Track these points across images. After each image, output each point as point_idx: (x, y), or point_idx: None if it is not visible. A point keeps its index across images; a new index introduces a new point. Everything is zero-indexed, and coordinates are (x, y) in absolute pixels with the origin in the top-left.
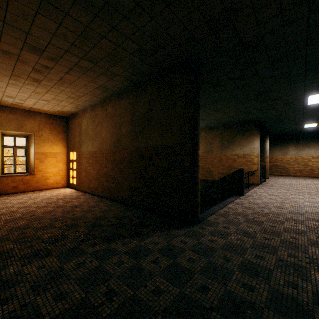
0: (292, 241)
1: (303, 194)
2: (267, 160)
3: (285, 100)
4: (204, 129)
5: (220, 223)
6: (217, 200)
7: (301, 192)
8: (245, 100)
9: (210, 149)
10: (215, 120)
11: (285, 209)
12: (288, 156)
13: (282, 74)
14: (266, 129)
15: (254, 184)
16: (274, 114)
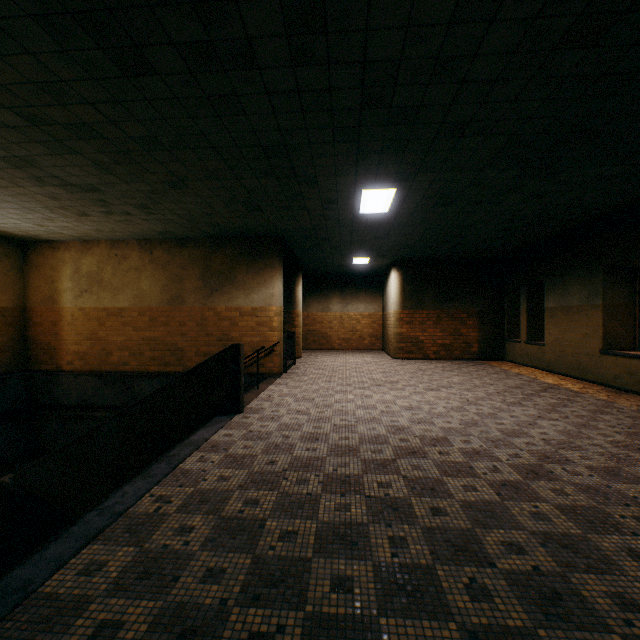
0: (339, 611)
1: (354, 387)
2: (300, 321)
3: (325, 192)
4: (163, 242)
5: (93, 599)
6: (175, 434)
7: (351, 382)
8: (245, 168)
9: (177, 294)
10: (183, 218)
11: (324, 441)
12: (331, 314)
13: (318, 91)
14: (297, 260)
15: (274, 373)
16: (308, 227)
